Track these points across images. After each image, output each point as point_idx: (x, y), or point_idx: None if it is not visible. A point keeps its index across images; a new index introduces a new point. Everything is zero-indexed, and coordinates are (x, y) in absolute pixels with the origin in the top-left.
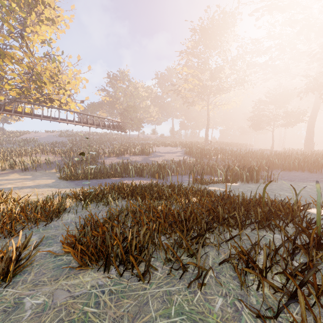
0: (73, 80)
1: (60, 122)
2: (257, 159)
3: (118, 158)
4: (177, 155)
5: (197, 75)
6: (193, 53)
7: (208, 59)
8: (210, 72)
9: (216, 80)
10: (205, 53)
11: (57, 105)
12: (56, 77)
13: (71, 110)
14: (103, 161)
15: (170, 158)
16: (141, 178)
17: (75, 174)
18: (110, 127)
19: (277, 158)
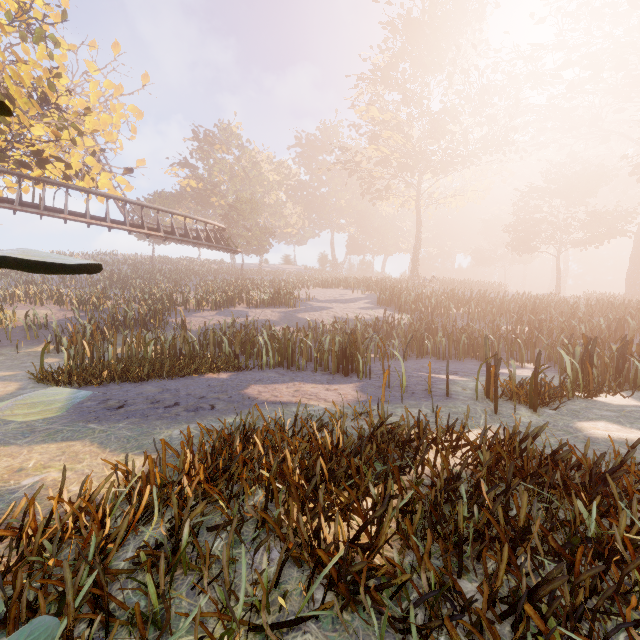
0: (104, 113)
1: (69, 219)
2: (582, 316)
3: (221, 314)
4: (361, 307)
5: (400, 125)
6: (389, 78)
7: (422, 93)
8: (433, 119)
9: (444, 137)
10: (414, 80)
11: (62, 177)
12: (52, 95)
13: (99, 192)
14: (183, 322)
15: (348, 313)
16: (295, 372)
17: (90, 365)
18: (199, 240)
19: (605, 313)
